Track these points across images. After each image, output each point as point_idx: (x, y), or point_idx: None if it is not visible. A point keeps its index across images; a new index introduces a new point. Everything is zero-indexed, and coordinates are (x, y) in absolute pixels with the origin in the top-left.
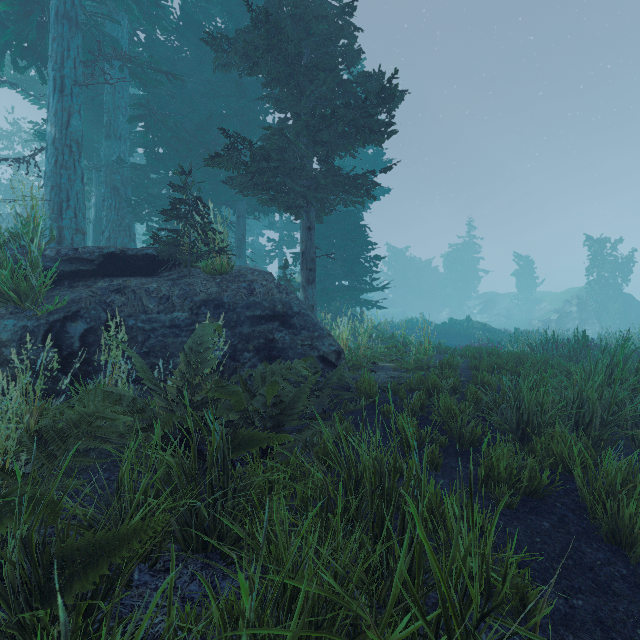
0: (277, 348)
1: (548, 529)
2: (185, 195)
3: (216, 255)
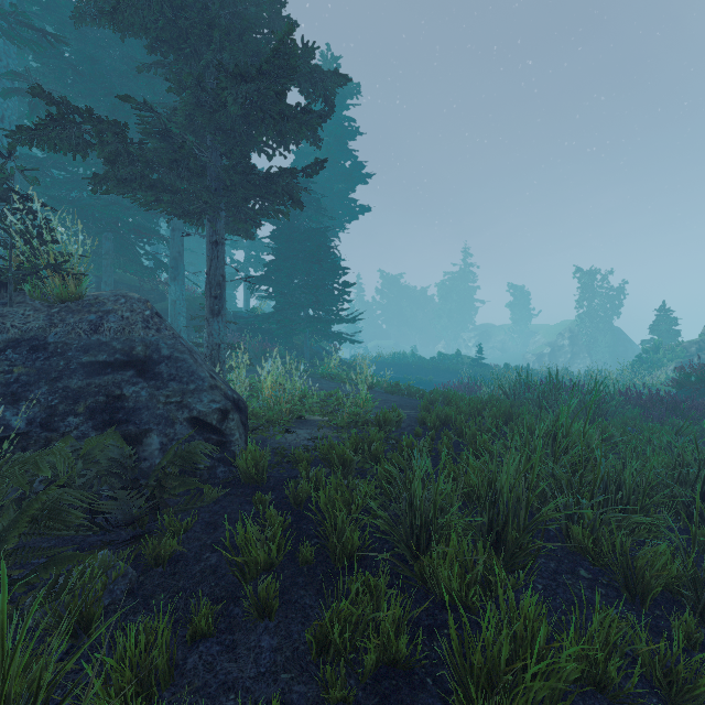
0: (125, 408)
1: None
2: None
3: (53, 274)
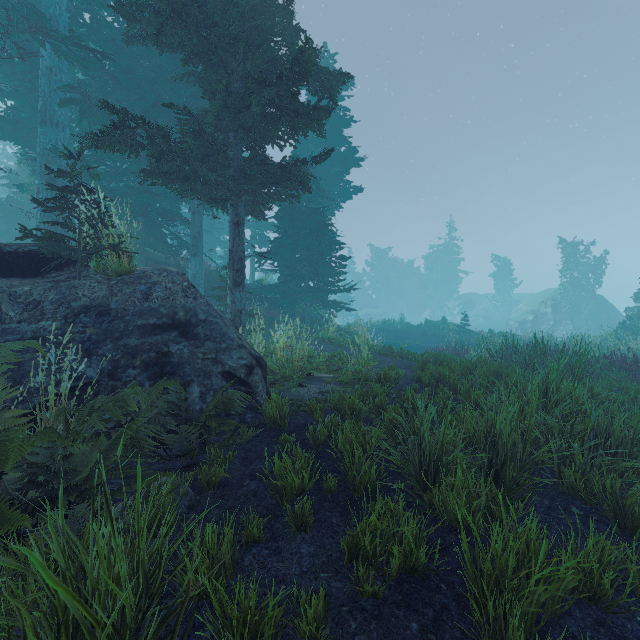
0: (172, 363)
1: (414, 636)
2: (69, 181)
3: (112, 253)
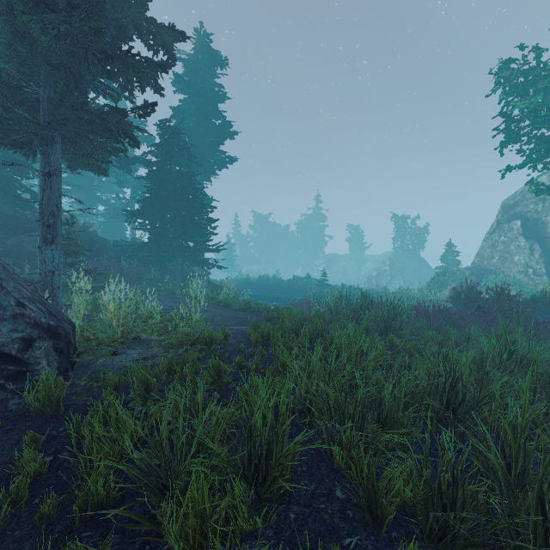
0: None
1: None
2: None
3: None
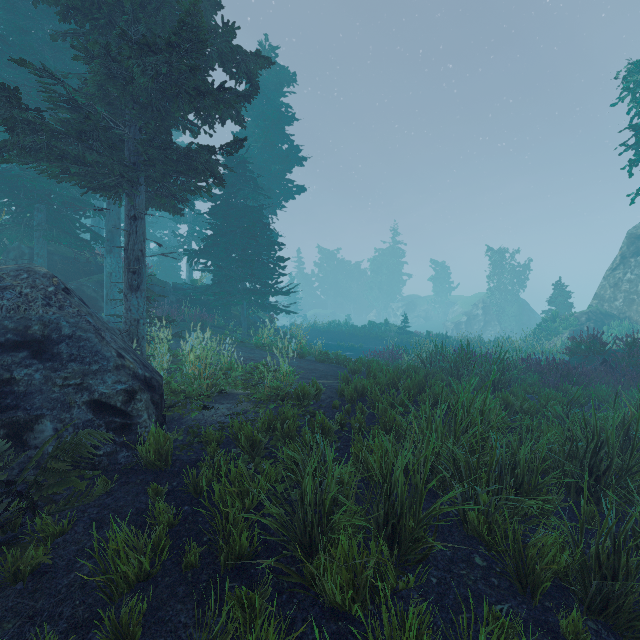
0: (15, 393)
1: None
2: None
3: None
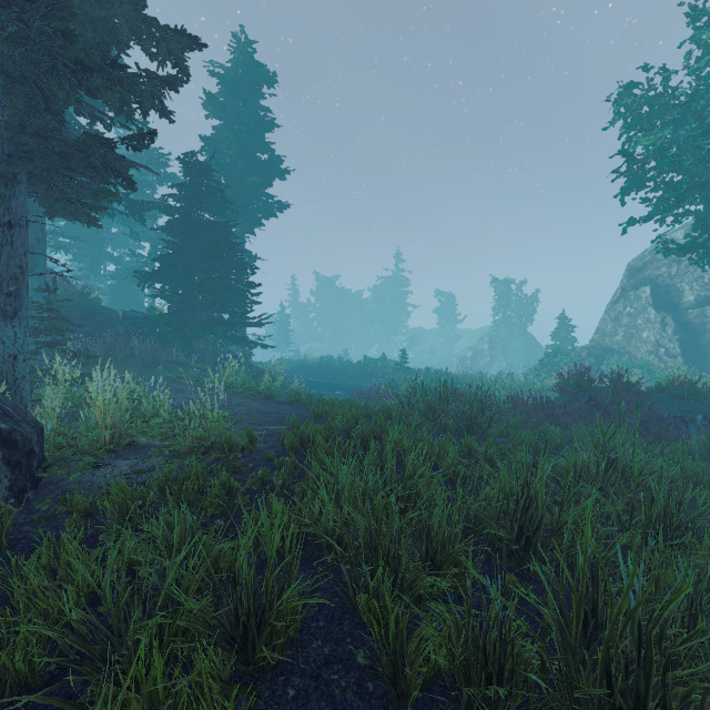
0: None
1: None
2: None
3: None
